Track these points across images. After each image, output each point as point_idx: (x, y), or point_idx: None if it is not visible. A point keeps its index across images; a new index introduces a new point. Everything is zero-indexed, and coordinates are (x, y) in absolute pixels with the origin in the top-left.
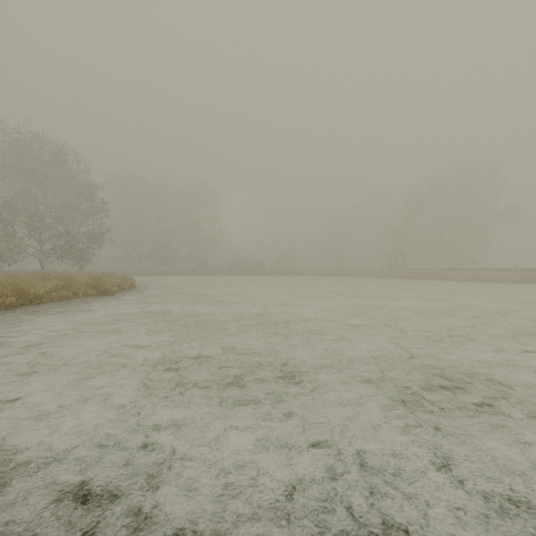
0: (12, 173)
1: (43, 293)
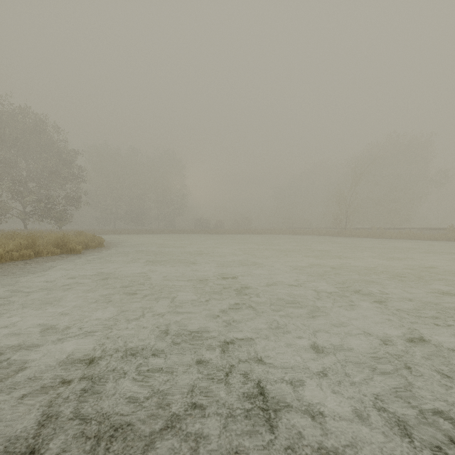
0: None
1: (1, 253)
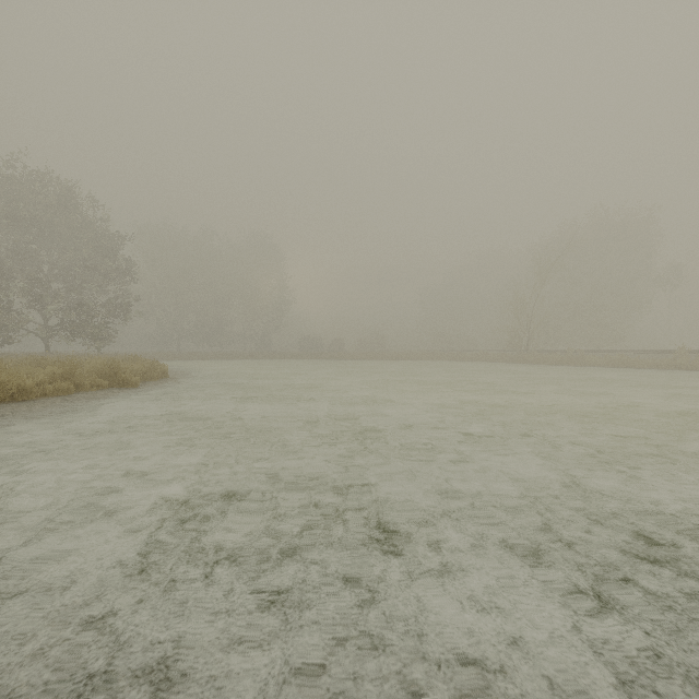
0: (5, 223)
1: (30, 385)
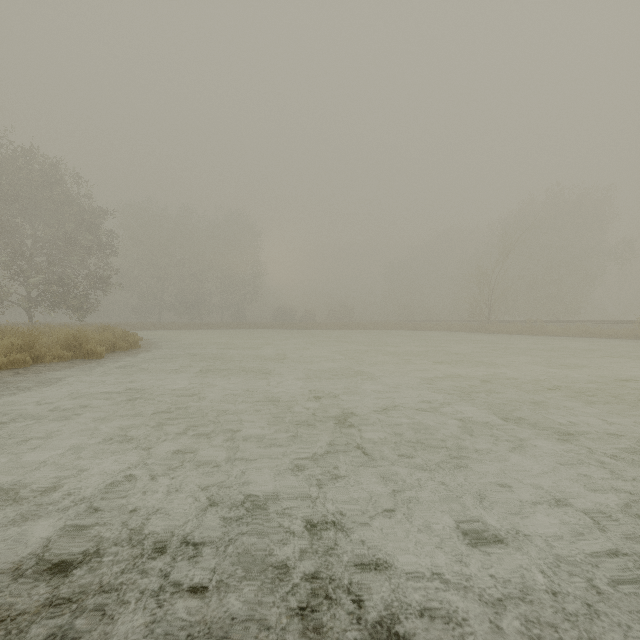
0: None
1: None
